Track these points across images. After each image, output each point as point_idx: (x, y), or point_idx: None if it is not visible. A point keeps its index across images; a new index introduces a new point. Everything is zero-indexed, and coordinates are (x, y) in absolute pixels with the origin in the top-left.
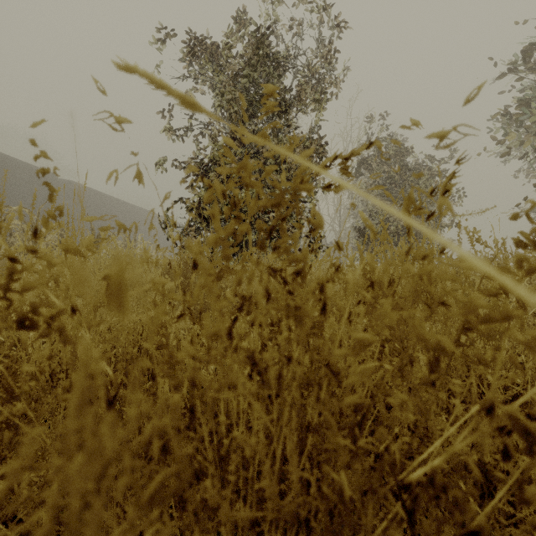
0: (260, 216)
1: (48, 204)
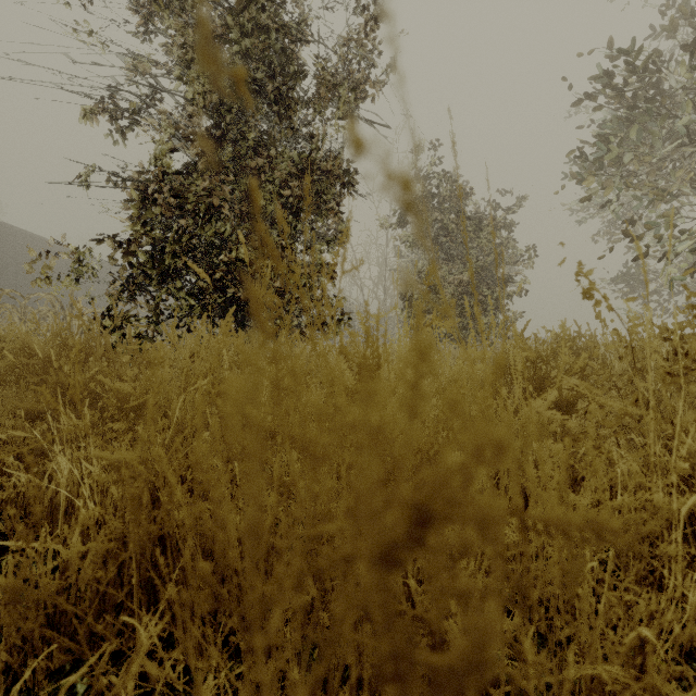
0: (238, 267)
1: None
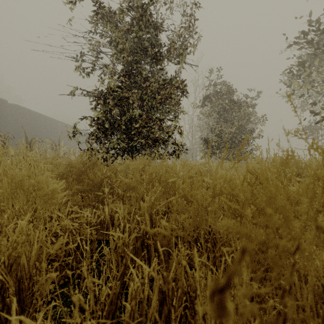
0: (141, 129)
1: (0, 120)
